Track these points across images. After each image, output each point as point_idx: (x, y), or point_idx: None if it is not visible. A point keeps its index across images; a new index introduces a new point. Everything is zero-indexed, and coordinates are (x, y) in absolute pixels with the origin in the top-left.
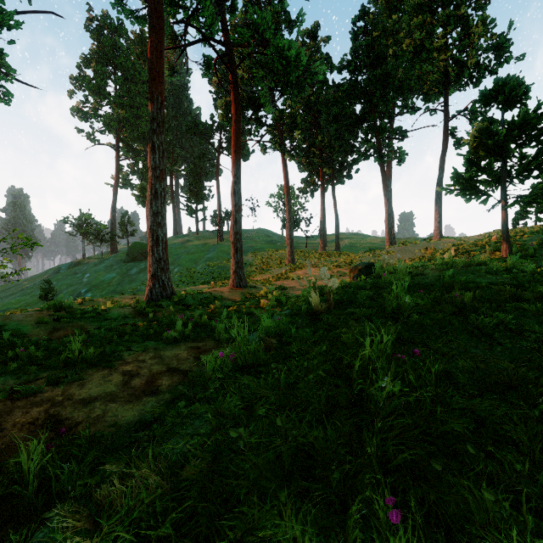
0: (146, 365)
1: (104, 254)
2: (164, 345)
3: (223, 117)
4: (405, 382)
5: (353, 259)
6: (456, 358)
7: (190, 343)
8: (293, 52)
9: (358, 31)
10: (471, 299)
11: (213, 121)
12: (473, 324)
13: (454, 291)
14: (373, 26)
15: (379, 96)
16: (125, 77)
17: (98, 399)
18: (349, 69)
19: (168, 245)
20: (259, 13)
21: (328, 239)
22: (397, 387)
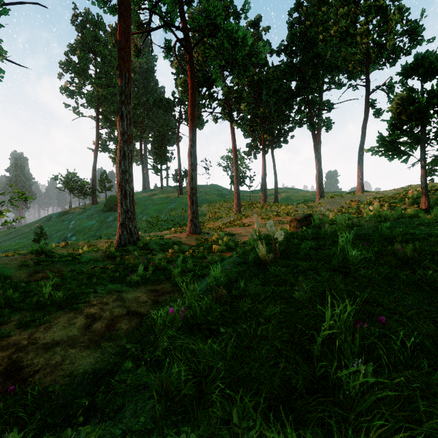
0: (108, 307)
1: (87, 205)
2: (126, 288)
3: (182, 93)
4: (368, 352)
5: (289, 209)
6: (412, 317)
7: (150, 285)
8: (240, 34)
9: (293, 21)
10: (413, 251)
11: (174, 97)
12: (420, 278)
13: (396, 243)
14: (306, 17)
15: (311, 74)
16: (103, 62)
17: (60, 343)
18: (286, 53)
19: (138, 198)
20: (211, 2)
21: (268, 193)
22: (370, 371)
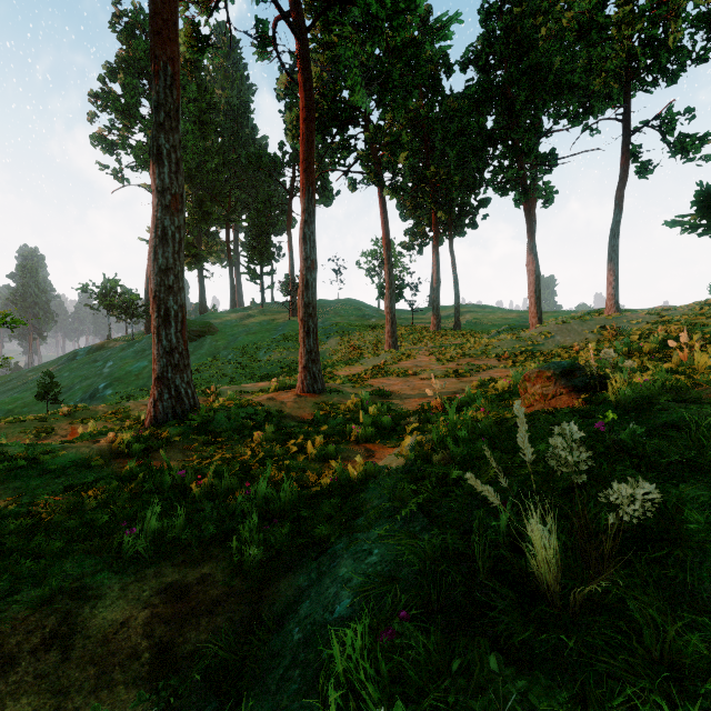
0: (1, 690)
1: (137, 335)
2: (106, 576)
3: (294, 138)
4: None
5: (486, 343)
6: None
7: (173, 566)
8: None
9: (491, 8)
10: None
11: (283, 152)
12: None
13: None
14: None
15: (523, 101)
16: None
17: None
18: (478, 65)
19: (221, 322)
20: None
21: (442, 313)
22: None
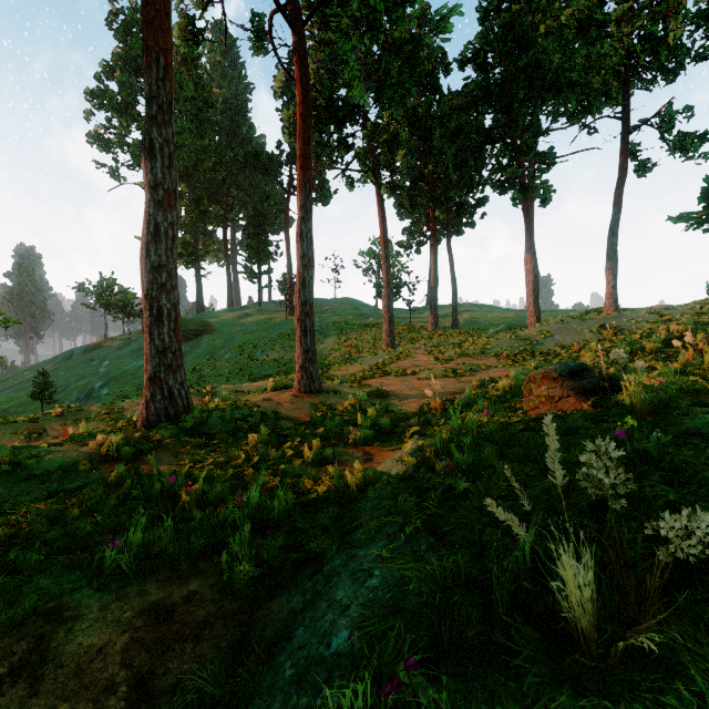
0: None
1: (134, 334)
2: (85, 594)
3: (291, 135)
4: None
5: (485, 342)
6: None
7: (157, 583)
8: None
9: (489, 6)
10: None
11: (281, 151)
12: None
13: None
14: None
15: (522, 99)
16: None
17: None
18: (476, 63)
19: (218, 321)
20: None
21: (440, 312)
22: None
